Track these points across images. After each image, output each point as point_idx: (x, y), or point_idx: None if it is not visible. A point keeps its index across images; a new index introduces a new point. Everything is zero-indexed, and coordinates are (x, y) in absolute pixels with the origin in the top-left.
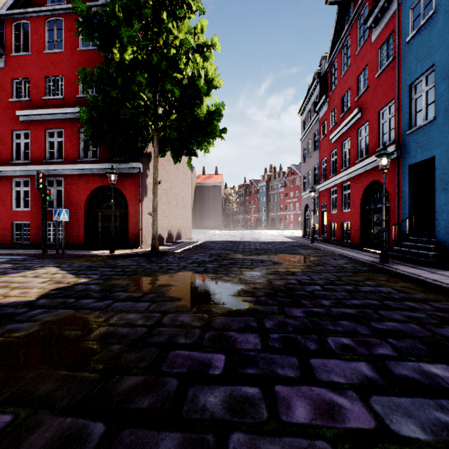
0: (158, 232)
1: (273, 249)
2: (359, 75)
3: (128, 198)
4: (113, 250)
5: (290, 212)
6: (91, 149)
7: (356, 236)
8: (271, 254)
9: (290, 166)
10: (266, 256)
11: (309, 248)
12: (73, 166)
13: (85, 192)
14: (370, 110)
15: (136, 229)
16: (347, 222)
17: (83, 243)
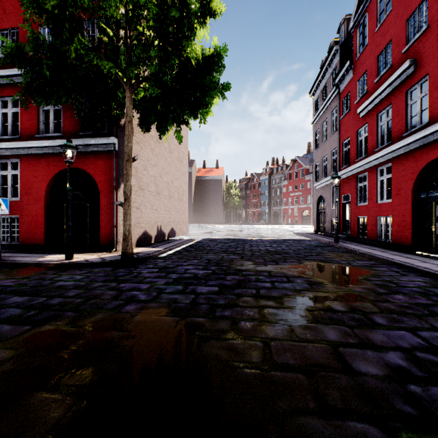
0: (144, 229)
1: (291, 252)
2: (409, 16)
3: (99, 184)
4: (69, 256)
5: (293, 206)
6: (54, 122)
7: (404, 234)
8: (293, 261)
9: (294, 158)
10: (288, 266)
11: (339, 251)
12: (29, 143)
13: (46, 177)
14: (433, 57)
15: (110, 226)
16: (386, 215)
17: (43, 243)
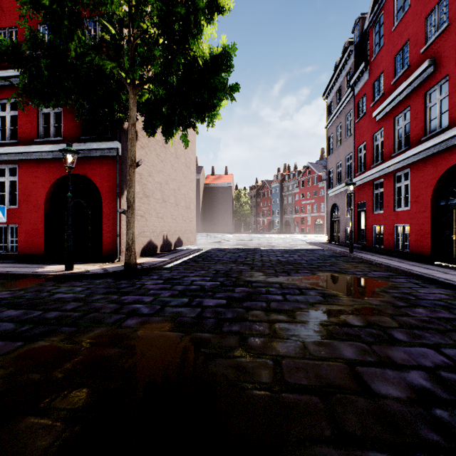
0: (149, 238)
1: (303, 262)
2: (428, 14)
3: (101, 191)
4: (69, 266)
5: (306, 214)
6: (54, 126)
7: (423, 244)
8: (306, 272)
9: (307, 164)
10: (300, 277)
11: (354, 261)
12: (28, 148)
13: (46, 184)
14: (454, 57)
15: (113, 235)
16: (404, 224)
17: (43, 253)
